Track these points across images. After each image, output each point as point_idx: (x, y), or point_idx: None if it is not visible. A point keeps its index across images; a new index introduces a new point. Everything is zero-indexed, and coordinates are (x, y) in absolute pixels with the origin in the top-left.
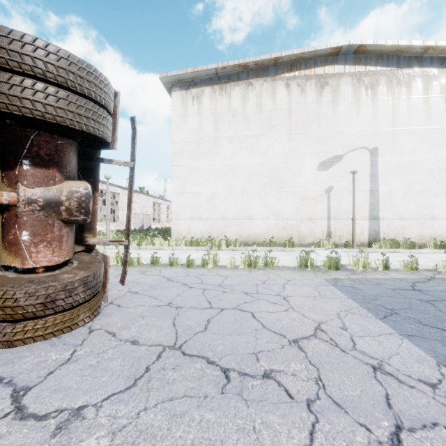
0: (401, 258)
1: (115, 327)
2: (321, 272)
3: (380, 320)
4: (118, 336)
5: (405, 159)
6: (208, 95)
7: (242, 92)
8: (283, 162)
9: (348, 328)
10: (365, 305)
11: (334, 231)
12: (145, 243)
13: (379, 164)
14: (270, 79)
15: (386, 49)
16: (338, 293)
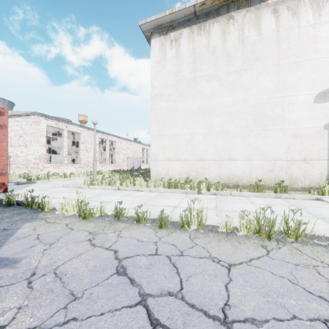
0: None
1: None
2: None
3: None
4: None
5: None
6: (186, 36)
7: (222, 27)
8: (270, 97)
9: None
10: None
11: None
12: (125, 183)
13: None
14: (254, 8)
15: None
16: None
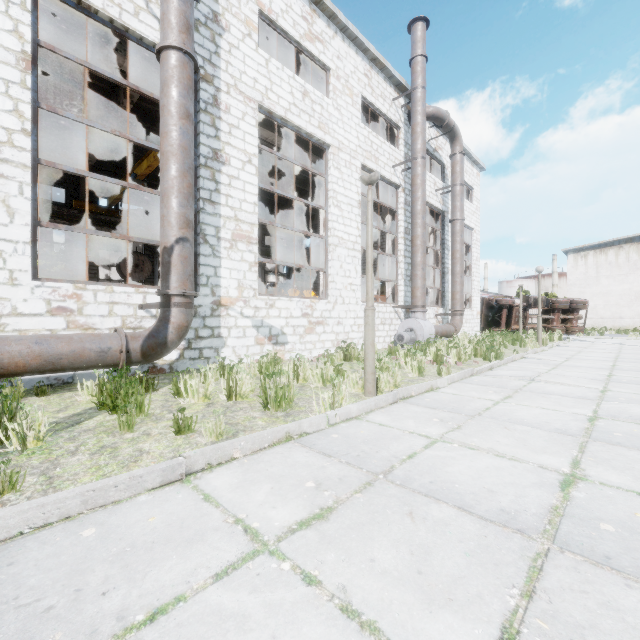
0: None
1: None
2: None
3: None
4: None
5: None
6: (591, 255)
7: (615, 252)
8: None
9: None
10: None
11: None
12: None
13: None
14: (635, 244)
15: None
16: None
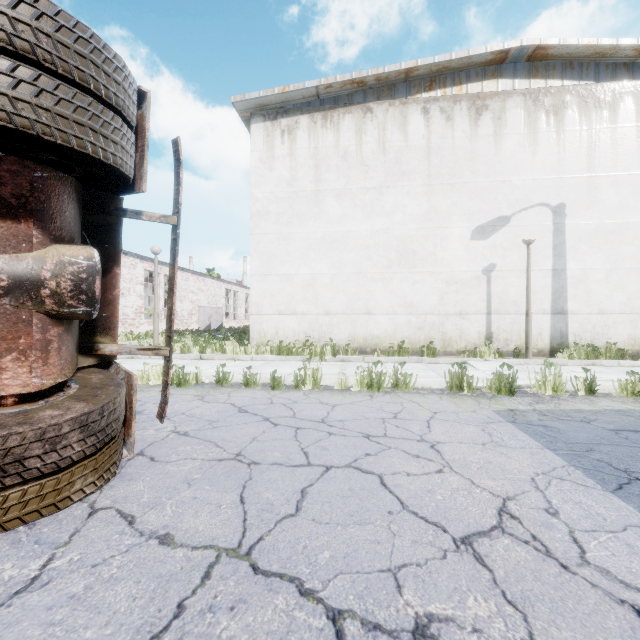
0: (608, 375)
1: (136, 505)
2: (486, 399)
3: (613, 494)
4: (137, 525)
5: (608, 221)
6: (305, 127)
7: (357, 122)
8: (419, 228)
9: (560, 512)
10: (576, 462)
11: (496, 331)
12: (210, 350)
13: (567, 230)
14: (399, 102)
15: (578, 53)
16: (523, 438)
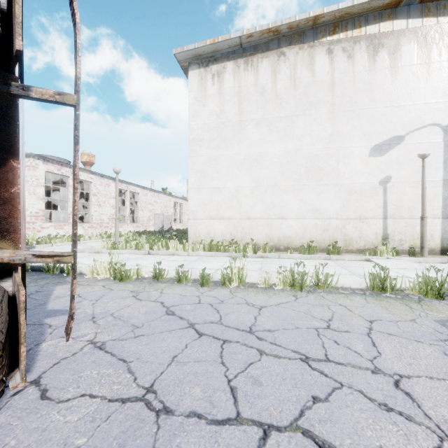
0: None
1: None
2: (415, 303)
3: None
4: None
5: None
6: (231, 71)
7: (272, 64)
8: (324, 148)
9: None
10: None
11: (392, 233)
12: (157, 247)
13: None
14: (307, 46)
15: None
16: None
